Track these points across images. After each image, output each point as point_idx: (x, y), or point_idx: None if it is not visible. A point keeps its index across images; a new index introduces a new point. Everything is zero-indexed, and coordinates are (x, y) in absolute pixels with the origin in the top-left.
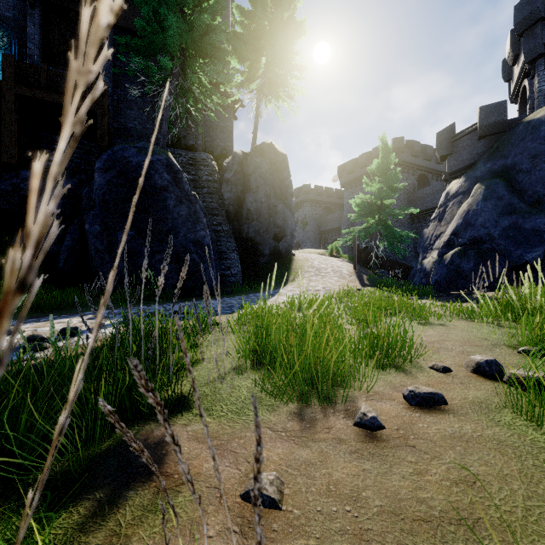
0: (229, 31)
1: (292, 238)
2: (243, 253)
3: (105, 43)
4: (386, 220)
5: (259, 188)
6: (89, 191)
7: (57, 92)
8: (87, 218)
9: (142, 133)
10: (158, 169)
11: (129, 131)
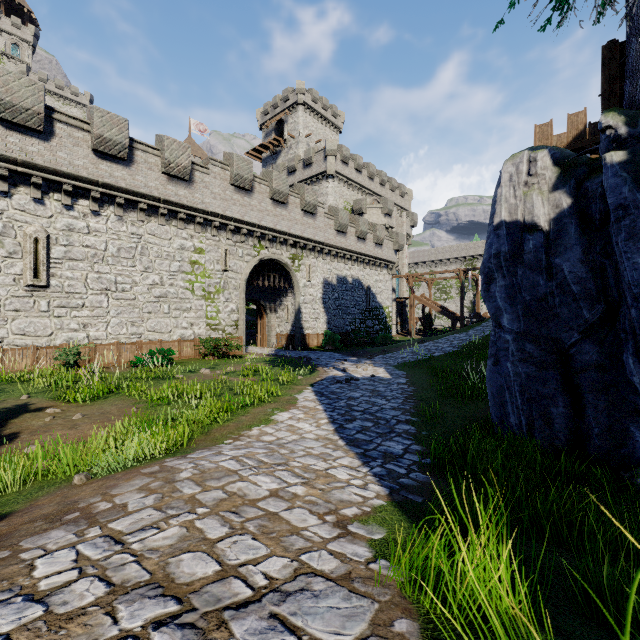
0: None
1: None
2: None
3: None
4: None
5: None
6: None
7: None
8: None
9: None
10: None
11: None
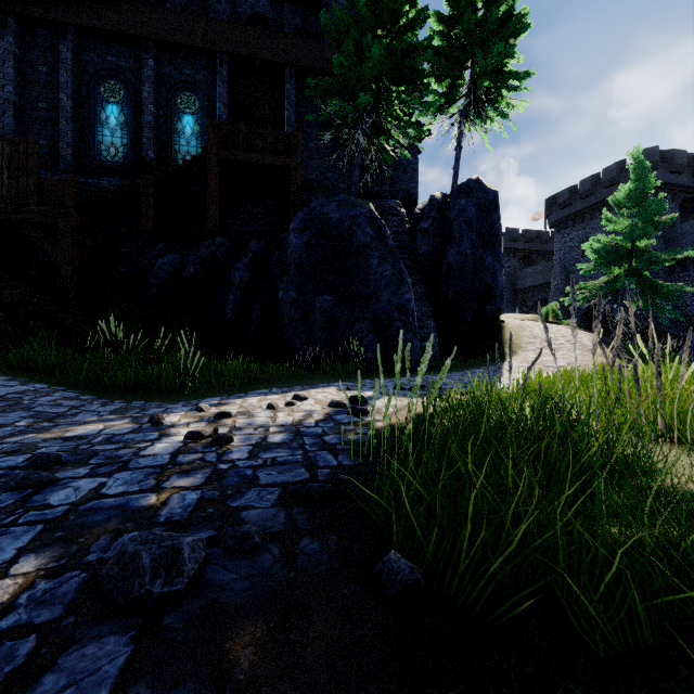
0: (431, 46)
1: (501, 299)
2: (437, 320)
3: (287, 89)
4: (641, 269)
5: (463, 237)
6: (280, 254)
7: (254, 151)
8: (280, 284)
9: (323, 184)
10: (361, 224)
11: (310, 184)
